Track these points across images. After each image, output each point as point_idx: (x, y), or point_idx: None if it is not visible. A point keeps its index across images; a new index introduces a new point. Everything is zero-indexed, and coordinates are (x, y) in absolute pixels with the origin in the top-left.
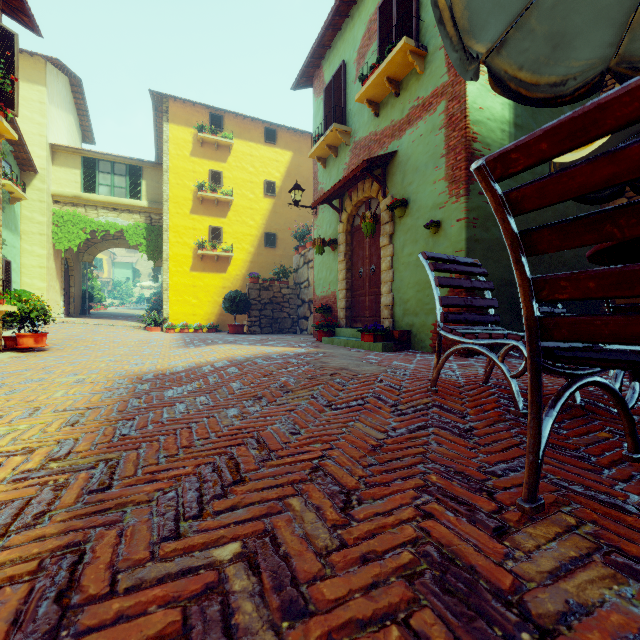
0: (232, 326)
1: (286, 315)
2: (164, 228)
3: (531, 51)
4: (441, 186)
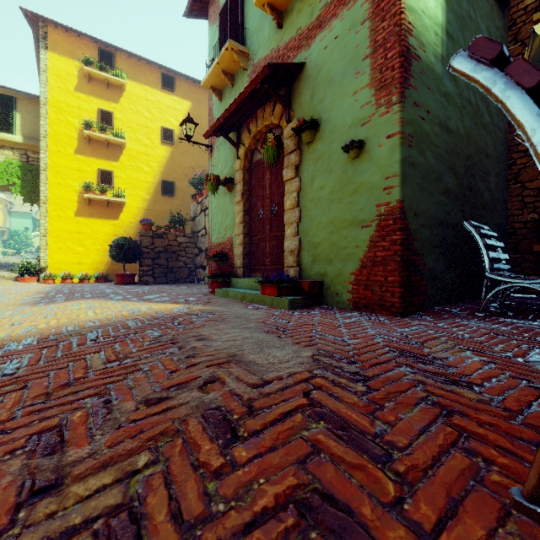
0: (120, 276)
1: (182, 264)
2: (41, 167)
3: None
4: (364, 96)
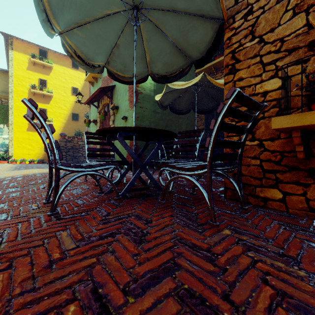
0: None
1: (81, 154)
2: (9, 107)
3: (118, 66)
4: (127, 103)
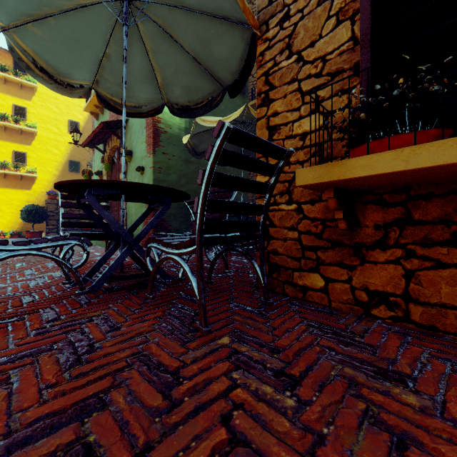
0: (29, 232)
1: None
2: None
3: (113, 89)
4: (144, 146)
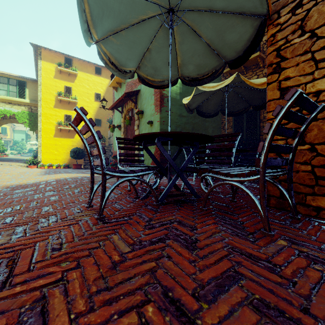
0: (75, 165)
1: None
2: (38, 114)
3: (148, 71)
4: (153, 107)
